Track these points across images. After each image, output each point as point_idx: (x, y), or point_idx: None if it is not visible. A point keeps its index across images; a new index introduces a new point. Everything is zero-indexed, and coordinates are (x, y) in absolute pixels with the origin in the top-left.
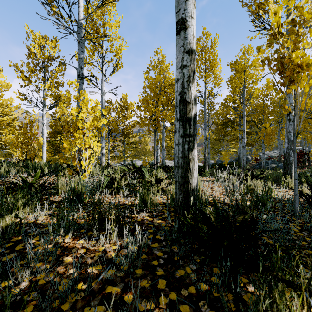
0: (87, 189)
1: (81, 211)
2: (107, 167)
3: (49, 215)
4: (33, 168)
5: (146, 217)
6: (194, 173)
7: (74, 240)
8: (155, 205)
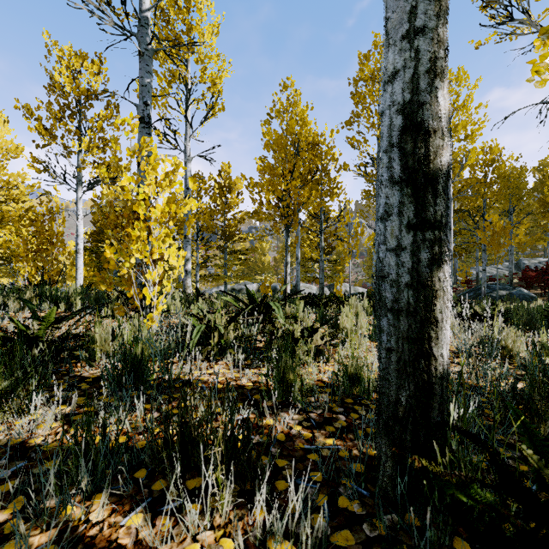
0: (155, 349)
1: (140, 412)
2: (196, 298)
3: (66, 420)
4: (54, 301)
5: (294, 428)
6: (444, 329)
7: (115, 512)
8: (309, 392)
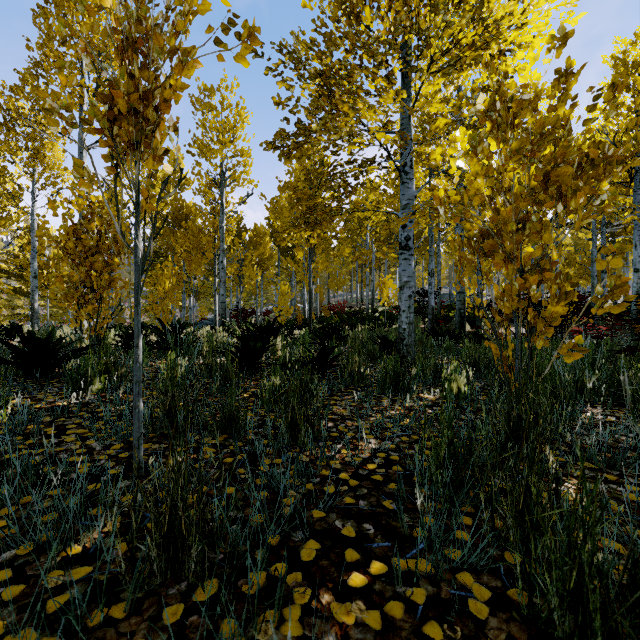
0: None
1: None
2: None
3: None
4: None
5: None
6: None
7: None
8: None
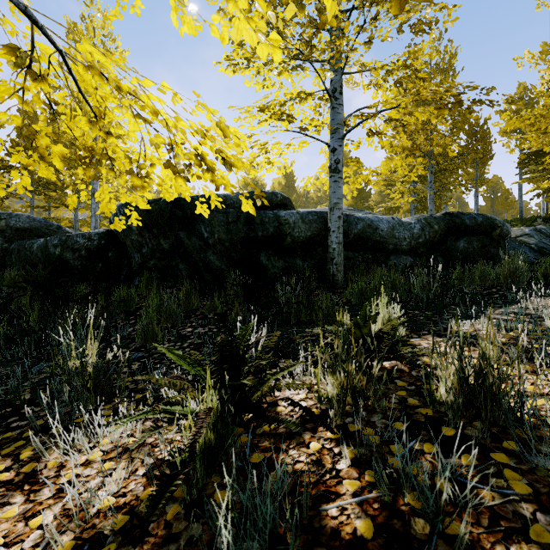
0: None
1: None
2: None
3: None
4: None
5: None
6: None
7: None
8: None
